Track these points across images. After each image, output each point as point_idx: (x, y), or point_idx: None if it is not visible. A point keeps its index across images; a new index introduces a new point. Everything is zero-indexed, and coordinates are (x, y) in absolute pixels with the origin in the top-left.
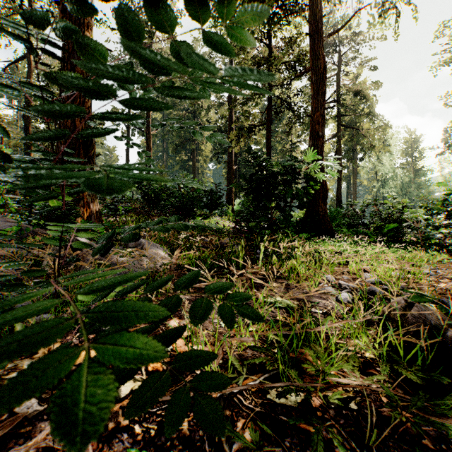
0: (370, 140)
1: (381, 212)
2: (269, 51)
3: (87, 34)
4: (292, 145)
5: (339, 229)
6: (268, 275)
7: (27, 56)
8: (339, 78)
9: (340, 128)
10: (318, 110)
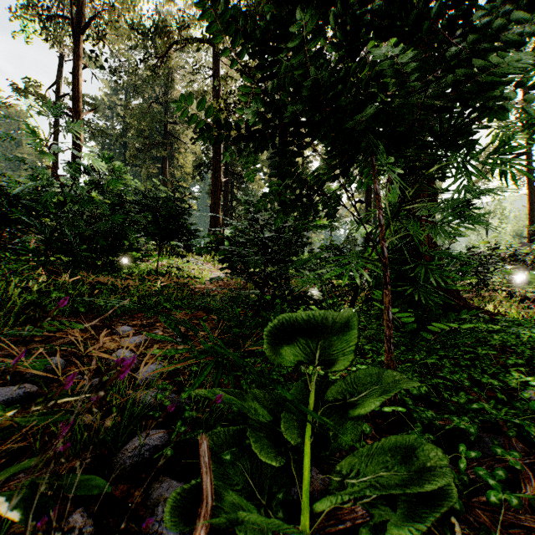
0: None
1: None
2: None
3: None
4: (303, 160)
5: None
6: None
7: None
8: None
9: None
10: None
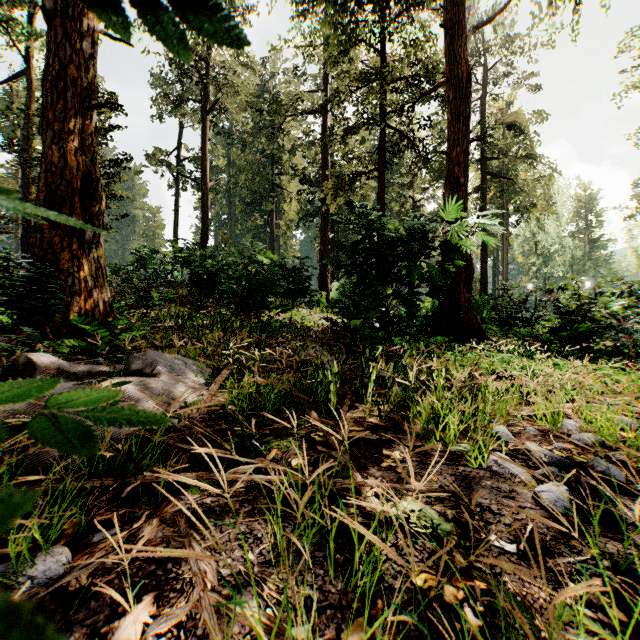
0: (529, 195)
1: (559, 303)
2: (382, 60)
3: (87, 15)
4: (414, 204)
5: (486, 326)
6: (384, 427)
7: (26, 72)
8: (483, 105)
9: (484, 178)
10: (459, 144)
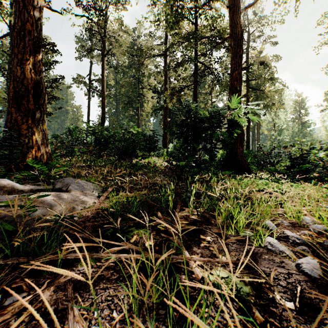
0: (271, 99)
1: (290, 153)
2: (195, 27)
3: None
4: (212, 104)
5: (250, 166)
6: (200, 221)
7: (10, 34)
8: (248, 52)
9: (248, 90)
10: (237, 69)
